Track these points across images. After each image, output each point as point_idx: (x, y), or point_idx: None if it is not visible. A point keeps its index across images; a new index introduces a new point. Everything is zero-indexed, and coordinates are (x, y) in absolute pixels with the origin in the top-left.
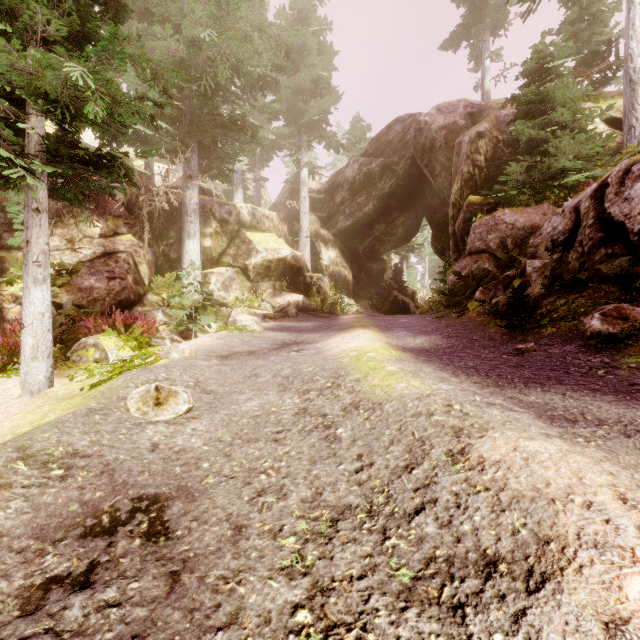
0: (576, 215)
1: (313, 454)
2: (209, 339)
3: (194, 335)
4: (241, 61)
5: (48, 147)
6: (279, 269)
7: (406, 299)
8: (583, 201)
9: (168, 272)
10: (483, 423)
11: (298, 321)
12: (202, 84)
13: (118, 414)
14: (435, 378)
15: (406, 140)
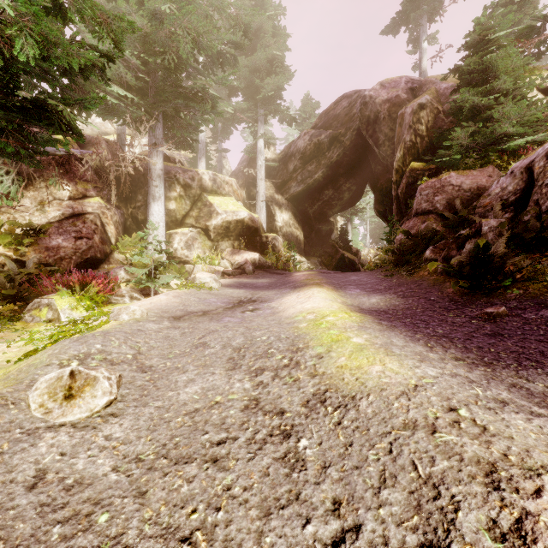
0: (529, 175)
1: (266, 492)
2: (165, 298)
3: (155, 292)
4: (201, 35)
5: None
6: (237, 230)
7: (351, 256)
8: (537, 161)
9: (134, 232)
10: (521, 453)
11: (254, 277)
12: (166, 58)
13: (12, 413)
14: (412, 355)
15: (352, 114)
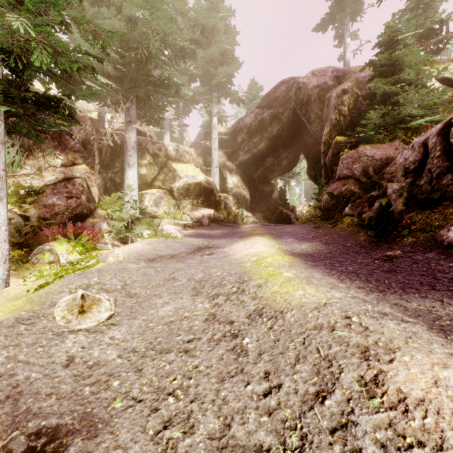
0: (424, 149)
1: (221, 369)
2: (140, 245)
3: (131, 240)
4: (167, 35)
5: (2, 90)
6: (196, 190)
7: (288, 212)
8: (430, 138)
9: (113, 193)
10: (386, 341)
11: (210, 229)
12: (138, 53)
13: (44, 322)
14: (326, 284)
15: (289, 96)
